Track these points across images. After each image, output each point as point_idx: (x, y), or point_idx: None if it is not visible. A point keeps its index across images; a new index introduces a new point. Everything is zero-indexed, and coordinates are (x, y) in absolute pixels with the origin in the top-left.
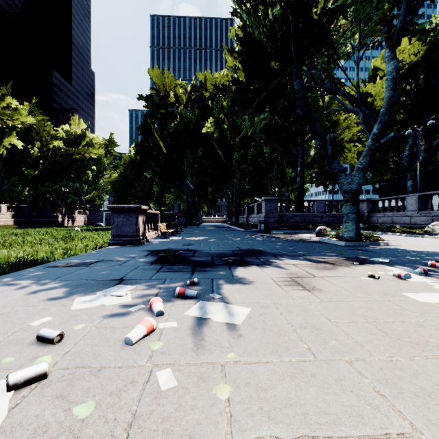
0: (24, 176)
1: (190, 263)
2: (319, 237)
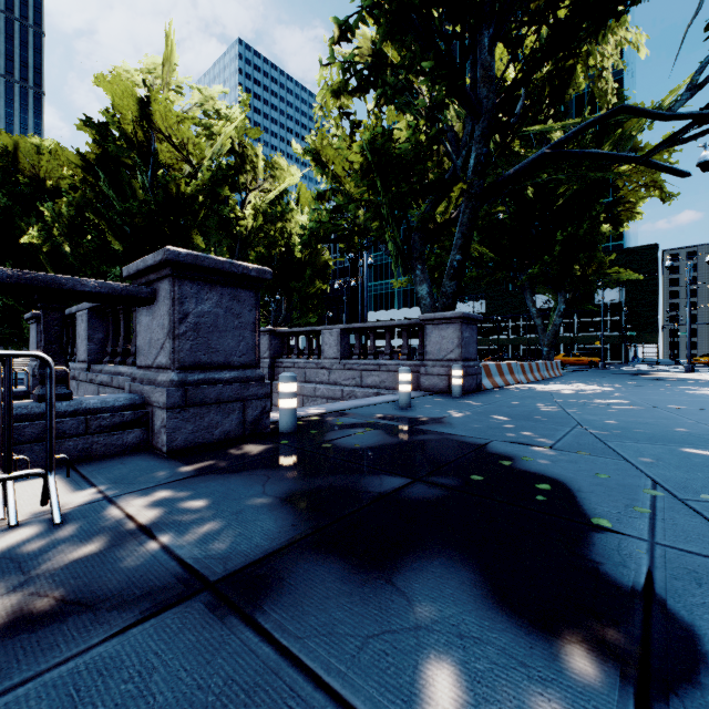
0: None
1: None
2: None
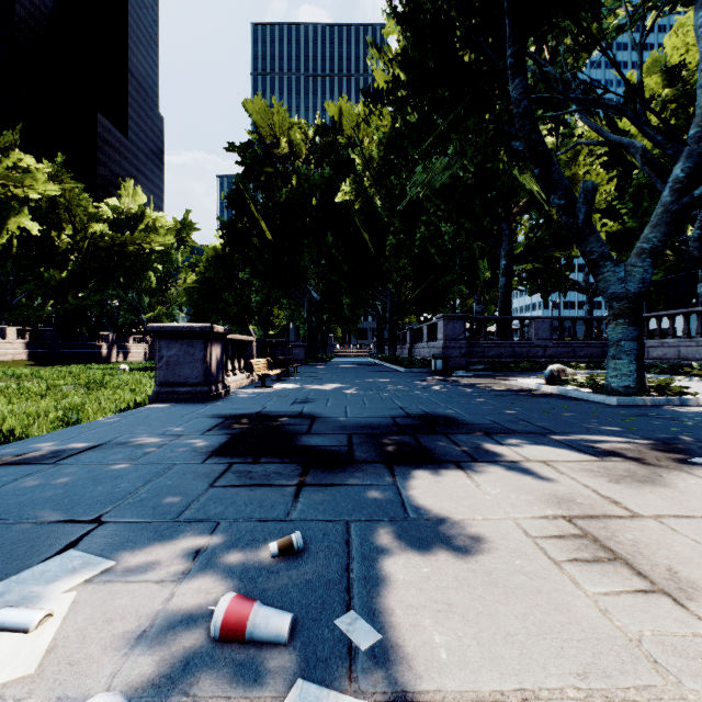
0: (45, 281)
1: (297, 454)
2: (555, 386)
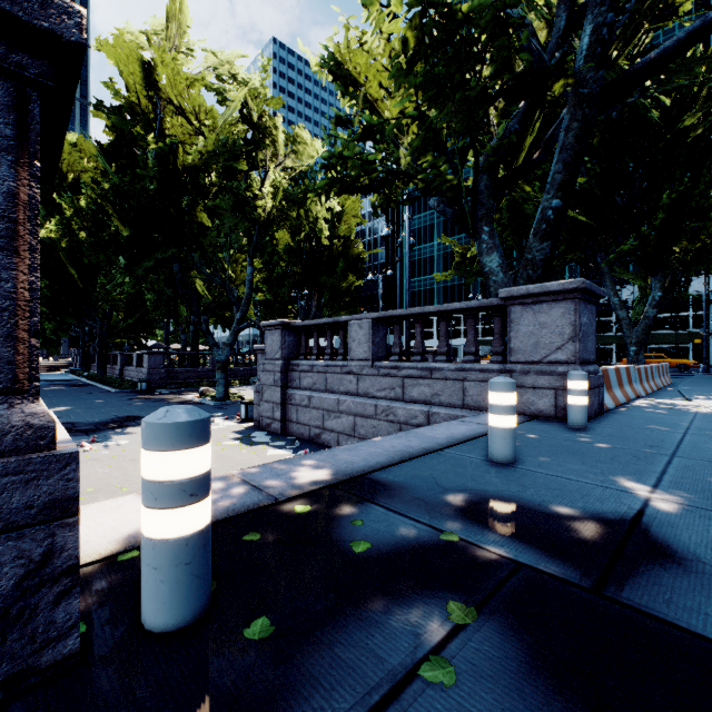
0: None
1: (79, 431)
2: (201, 398)
